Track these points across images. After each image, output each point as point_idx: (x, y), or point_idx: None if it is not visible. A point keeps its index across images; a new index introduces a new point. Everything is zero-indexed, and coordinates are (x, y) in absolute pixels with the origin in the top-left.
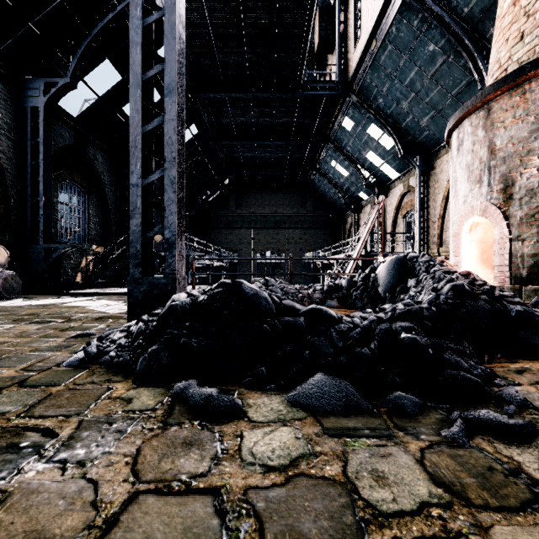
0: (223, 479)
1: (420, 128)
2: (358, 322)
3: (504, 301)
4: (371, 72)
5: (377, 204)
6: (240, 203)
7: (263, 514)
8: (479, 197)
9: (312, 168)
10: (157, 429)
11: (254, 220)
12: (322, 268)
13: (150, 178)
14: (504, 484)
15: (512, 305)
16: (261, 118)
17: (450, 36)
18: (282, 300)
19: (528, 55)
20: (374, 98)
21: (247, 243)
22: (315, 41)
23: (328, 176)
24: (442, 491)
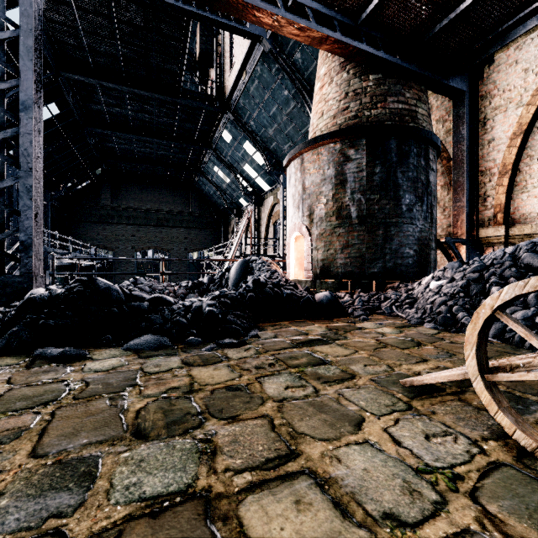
0: (70, 377)
1: (283, 153)
2: (187, 304)
3: (282, 288)
4: (244, 97)
5: (247, 213)
6: (116, 196)
7: (90, 382)
8: (298, 219)
9: (196, 170)
10: (22, 370)
11: (134, 216)
12: (206, 267)
13: (2, 183)
14: (213, 360)
15: (286, 290)
16: (139, 113)
17: (297, 89)
18: (132, 291)
19: (325, 127)
20: (247, 120)
21: (125, 241)
22: (196, 51)
23: (212, 180)
24: (184, 365)
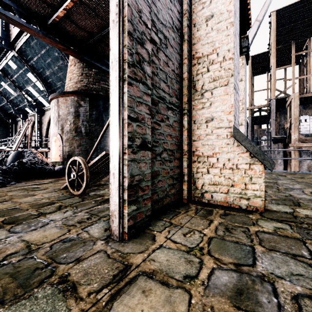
0: None
1: (57, 86)
2: None
3: (37, 165)
4: (26, 45)
5: (28, 120)
6: None
7: None
8: (56, 130)
9: None
10: None
11: None
12: None
13: None
14: None
15: (39, 166)
16: None
17: (63, 55)
18: None
19: (72, 86)
20: (29, 60)
21: None
22: None
23: None
24: None
